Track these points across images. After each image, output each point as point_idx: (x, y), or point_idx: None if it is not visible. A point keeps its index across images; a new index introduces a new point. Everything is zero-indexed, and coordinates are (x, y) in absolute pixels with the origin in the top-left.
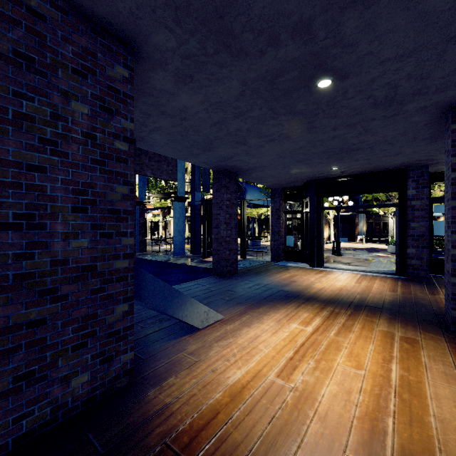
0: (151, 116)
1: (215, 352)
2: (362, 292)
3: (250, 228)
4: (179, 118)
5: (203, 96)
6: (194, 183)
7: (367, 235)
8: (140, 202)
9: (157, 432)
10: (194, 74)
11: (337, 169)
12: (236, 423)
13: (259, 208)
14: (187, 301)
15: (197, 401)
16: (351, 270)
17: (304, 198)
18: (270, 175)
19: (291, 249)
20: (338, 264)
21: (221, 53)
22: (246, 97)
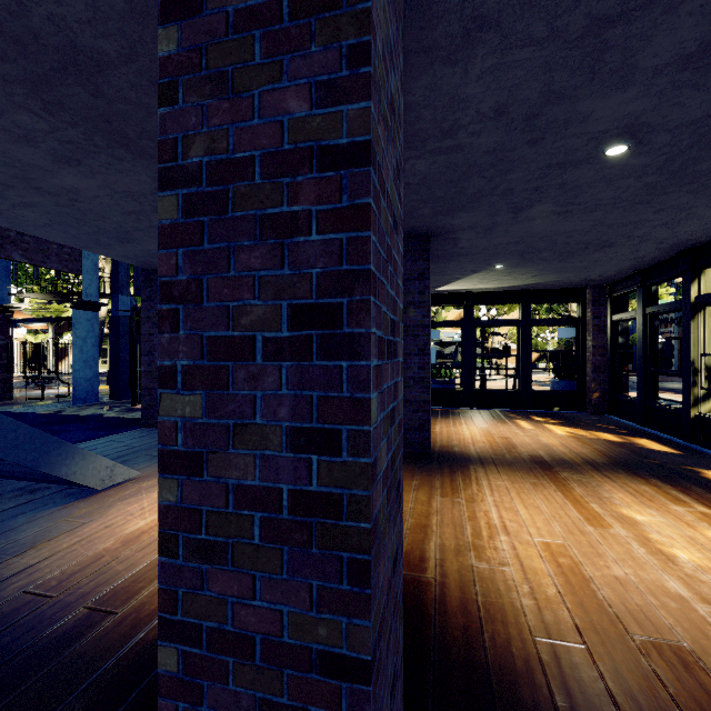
0: (14, 188)
1: (116, 510)
2: None
3: None
4: (66, 198)
5: (102, 182)
6: (118, 280)
7: None
8: None
9: (13, 587)
10: (82, 159)
11: None
12: (123, 559)
13: None
14: (75, 454)
15: (77, 554)
16: None
17: None
18: None
19: None
20: None
21: (117, 148)
22: None
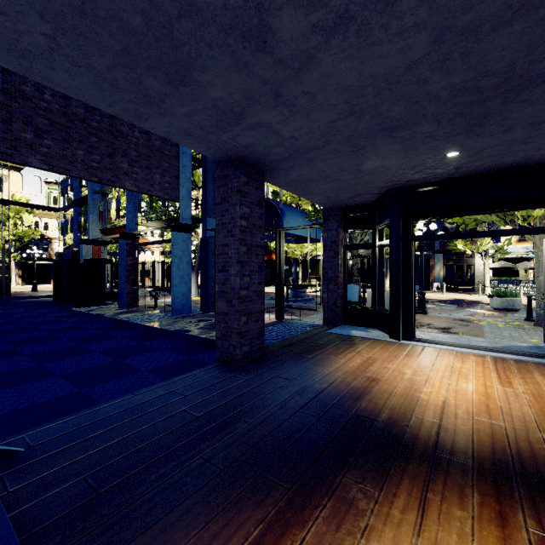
0: None
1: None
2: (544, 421)
3: (292, 272)
4: None
5: None
6: (206, 204)
7: (445, 282)
8: (129, 234)
9: None
10: None
11: (453, 158)
12: None
13: (304, 246)
14: None
15: None
16: (468, 347)
17: (377, 223)
18: (324, 176)
19: (356, 306)
20: (433, 331)
21: None
22: None
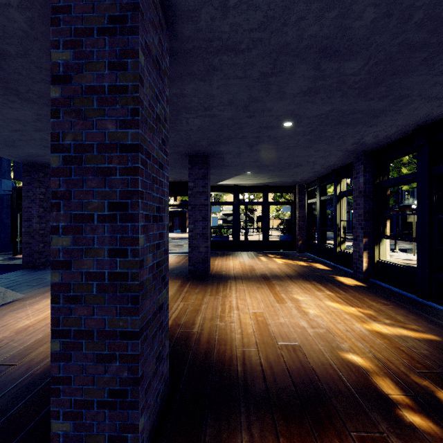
0: None
1: (9, 317)
2: None
3: None
4: None
5: None
6: (1, 168)
7: None
8: None
9: None
10: None
11: None
12: (17, 340)
13: None
14: None
15: None
16: None
17: None
18: None
19: None
20: None
21: (10, 96)
22: (43, 122)
